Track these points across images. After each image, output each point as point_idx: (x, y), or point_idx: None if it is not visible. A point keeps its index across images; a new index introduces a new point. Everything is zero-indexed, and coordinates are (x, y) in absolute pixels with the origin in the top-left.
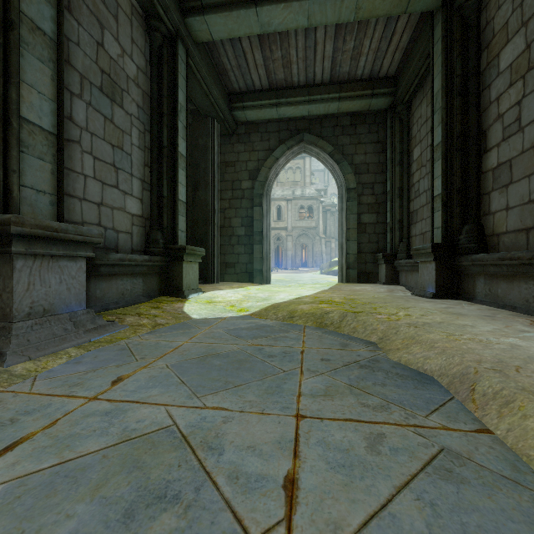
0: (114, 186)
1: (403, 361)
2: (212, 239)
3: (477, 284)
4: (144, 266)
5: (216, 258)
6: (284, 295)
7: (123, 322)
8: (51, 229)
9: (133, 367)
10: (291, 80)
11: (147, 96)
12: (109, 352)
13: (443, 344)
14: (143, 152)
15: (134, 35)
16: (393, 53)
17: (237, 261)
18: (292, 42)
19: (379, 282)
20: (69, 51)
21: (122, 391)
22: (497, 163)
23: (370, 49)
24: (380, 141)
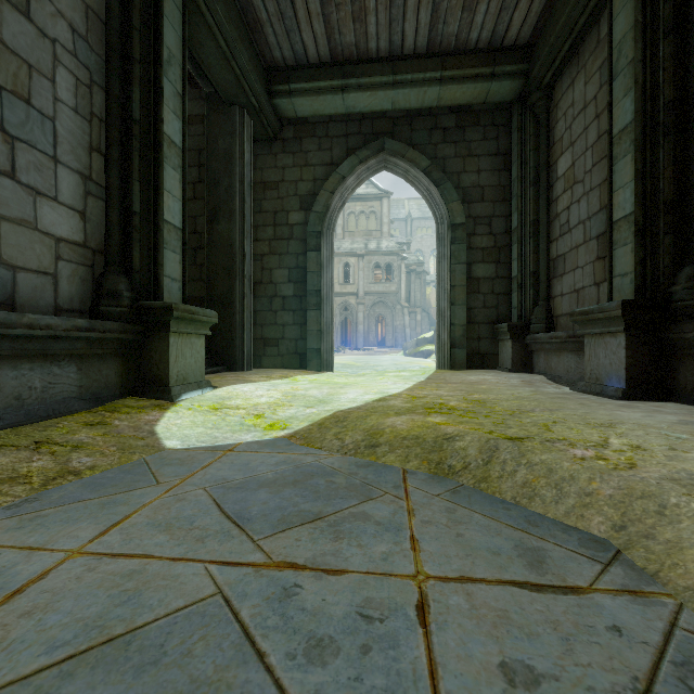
0: (3, 172)
1: None
2: (240, 300)
3: None
4: (78, 340)
5: (247, 330)
6: (355, 393)
7: None
8: None
9: None
10: (366, 47)
11: (97, 19)
12: None
13: None
14: (88, 122)
15: None
16: None
17: (282, 336)
18: None
19: (500, 368)
20: None
21: None
22: None
23: None
24: (500, 152)
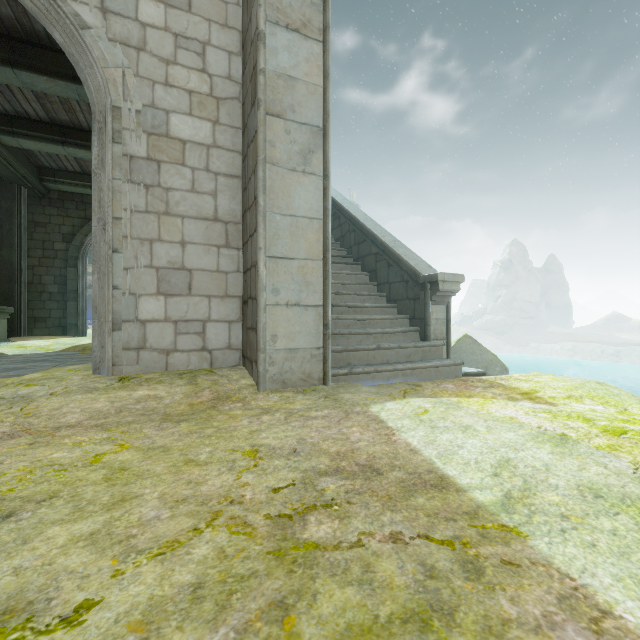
0: None
1: None
2: (18, 295)
3: None
4: None
5: (23, 313)
6: (88, 341)
7: None
8: None
9: None
10: None
11: None
12: None
13: None
14: None
15: None
16: None
17: (49, 316)
18: None
19: None
20: None
21: None
22: None
23: None
24: None
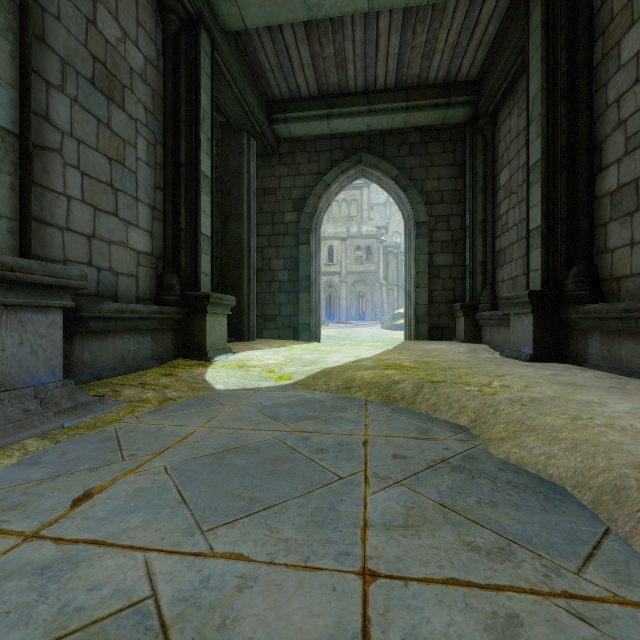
0: (112, 213)
1: (513, 459)
2: (246, 285)
3: (591, 343)
4: (153, 320)
5: (252, 309)
6: (337, 357)
7: (119, 396)
8: (2, 266)
9: (113, 472)
10: (346, 85)
11: (158, 97)
12: (87, 445)
13: (570, 433)
14: (154, 170)
15: (141, 15)
16: (475, 50)
17: (278, 313)
18: (348, 33)
19: (456, 339)
20: (45, 25)
21: (83, 520)
22: (617, 184)
23: (447, 44)
24: (457, 163)
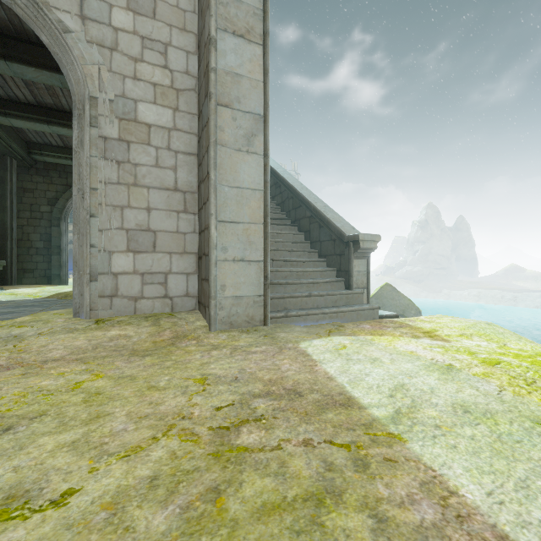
0: None
1: None
2: (10, 250)
3: None
4: None
5: (14, 265)
6: (69, 289)
7: None
8: None
9: None
10: None
11: None
12: None
13: None
14: None
15: None
16: None
17: (36, 268)
18: None
19: None
20: None
21: None
22: None
23: None
24: None
